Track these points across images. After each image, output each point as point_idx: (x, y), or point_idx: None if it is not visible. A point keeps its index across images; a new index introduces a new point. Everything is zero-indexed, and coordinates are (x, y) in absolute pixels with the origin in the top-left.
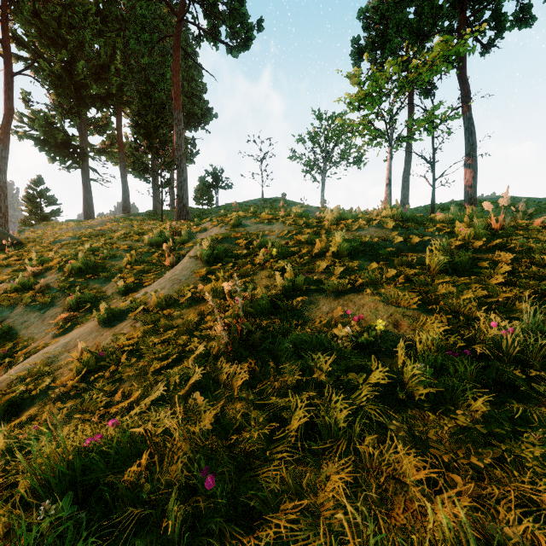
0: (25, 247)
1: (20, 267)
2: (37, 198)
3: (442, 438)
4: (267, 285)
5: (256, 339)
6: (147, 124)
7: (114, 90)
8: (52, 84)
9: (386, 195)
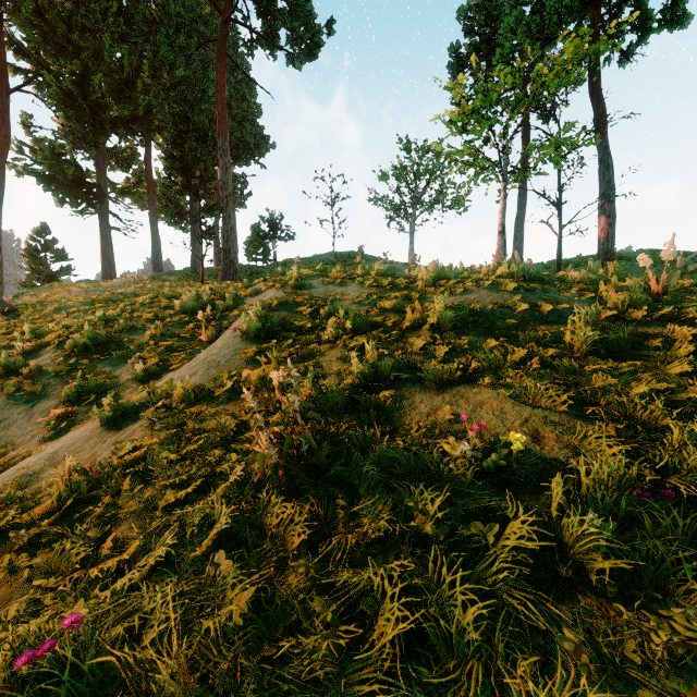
0: (20, 316)
1: (10, 343)
2: (42, 252)
3: (649, 663)
4: (339, 371)
5: (321, 458)
6: (183, 155)
7: (142, 111)
8: (60, 104)
9: (499, 247)
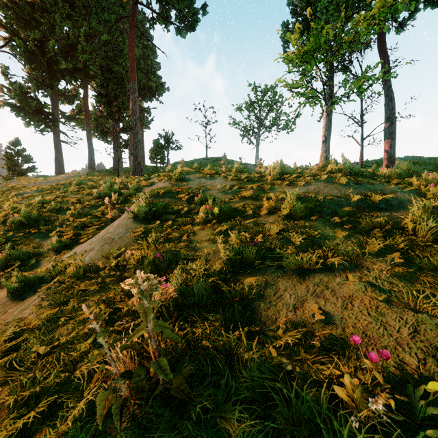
0: None
1: None
2: (15, 157)
3: None
4: (207, 251)
5: (181, 385)
6: (108, 93)
7: (81, 65)
8: (27, 60)
9: (323, 152)
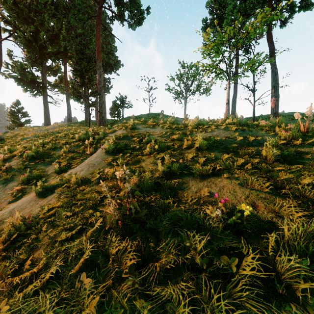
0: (5, 142)
1: None
2: (17, 113)
3: None
4: (151, 169)
5: (142, 217)
6: (81, 69)
7: (62, 49)
8: (25, 46)
9: (226, 110)
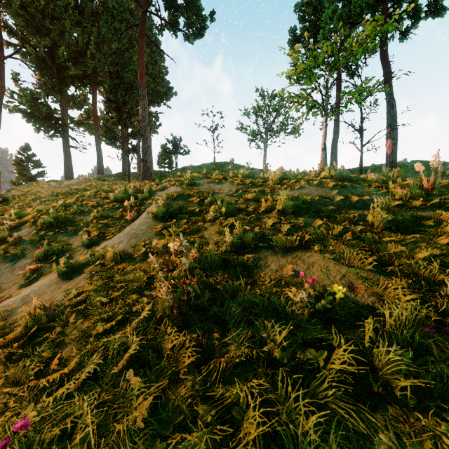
0: (10, 204)
1: (2, 221)
2: (25, 162)
3: None
4: (217, 240)
5: (203, 302)
6: (117, 99)
7: (90, 71)
8: (37, 66)
9: (322, 158)
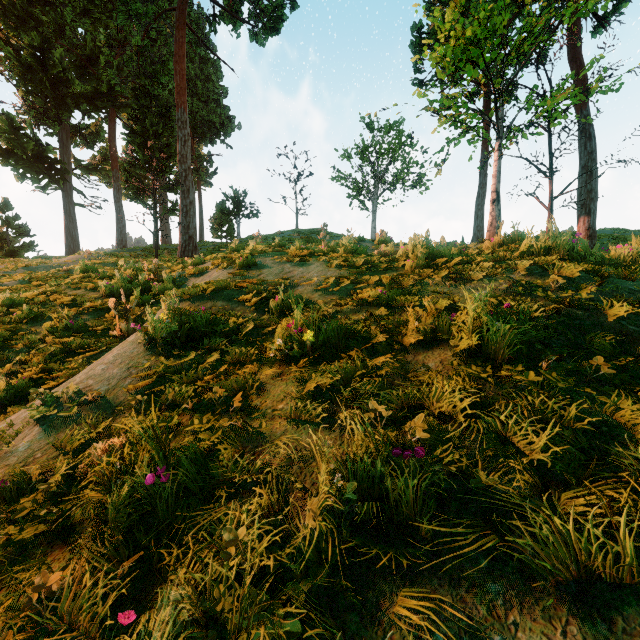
0: None
1: None
2: (3, 227)
3: None
4: (285, 455)
5: None
6: (144, 130)
7: (105, 87)
8: (19, 77)
9: (493, 218)
